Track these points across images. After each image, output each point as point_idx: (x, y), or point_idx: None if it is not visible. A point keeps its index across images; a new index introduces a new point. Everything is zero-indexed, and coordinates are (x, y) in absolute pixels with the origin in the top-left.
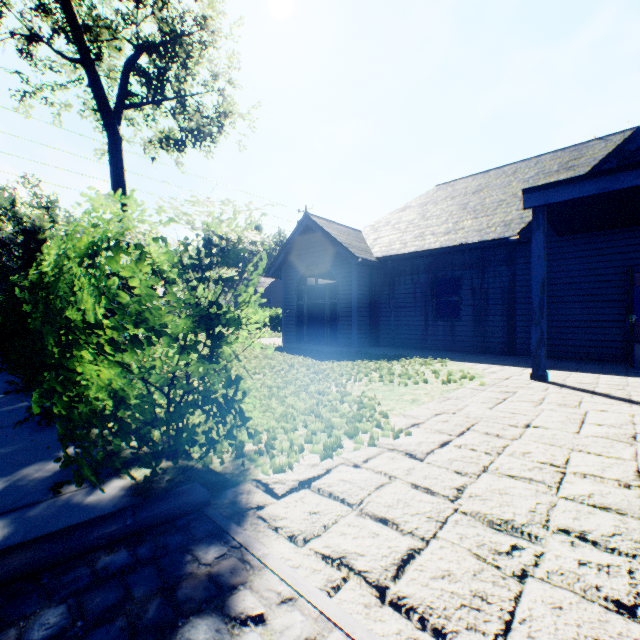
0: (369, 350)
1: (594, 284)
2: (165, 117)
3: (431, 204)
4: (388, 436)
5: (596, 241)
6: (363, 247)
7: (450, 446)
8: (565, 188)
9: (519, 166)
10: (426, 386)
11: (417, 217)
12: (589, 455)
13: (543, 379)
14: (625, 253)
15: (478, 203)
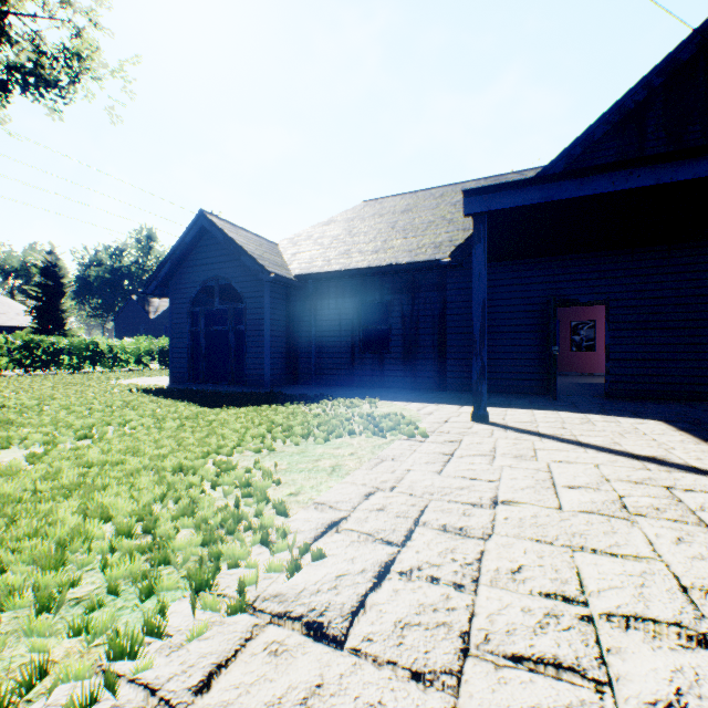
0: (285, 389)
1: (519, 314)
2: None
3: (358, 220)
4: (280, 569)
5: (521, 269)
6: (279, 261)
7: (394, 577)
8: (508, 193)
9: (446, 190)
10: (352, 440)
11: (343, 232)
12: (599, 557)
13: (485, 420)
14: (546, 283)
15: (408, 223)
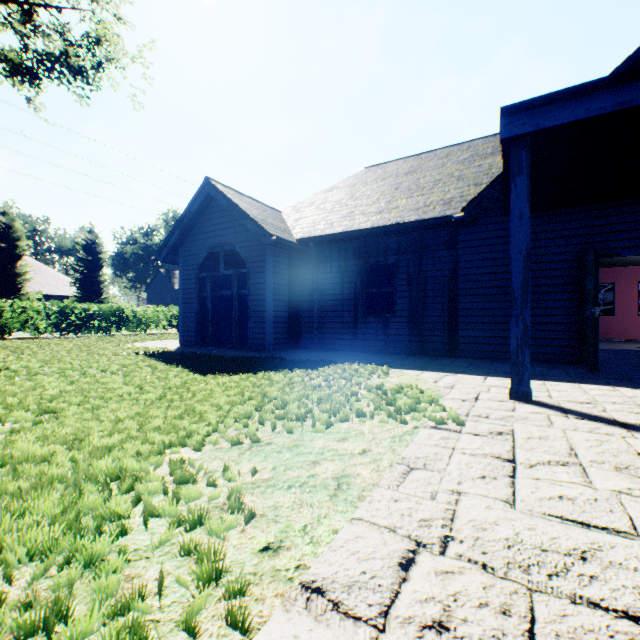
0: (286, 354)
1: (544, 272)
2: (4, 30)
3: (360, 185)
4: None
5: (546, 222)
6: (281, 226)
7: None
8: (565, 104)
9: (451, 150)
10: (362, 426)
11: (345, 197)
12: None
13: (528, 398)
14: (577, 236)
15: (412, 183)
